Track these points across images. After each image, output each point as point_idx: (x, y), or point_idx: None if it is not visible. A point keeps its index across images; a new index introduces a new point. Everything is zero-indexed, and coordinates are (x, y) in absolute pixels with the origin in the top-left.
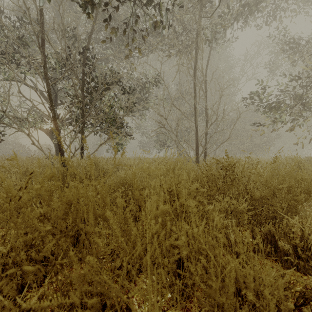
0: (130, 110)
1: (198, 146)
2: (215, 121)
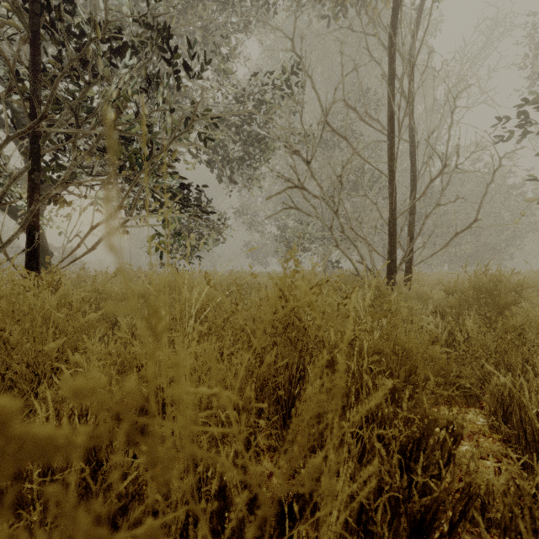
0: (207, 138)
1: (396, 242)
2: (442, 172)
